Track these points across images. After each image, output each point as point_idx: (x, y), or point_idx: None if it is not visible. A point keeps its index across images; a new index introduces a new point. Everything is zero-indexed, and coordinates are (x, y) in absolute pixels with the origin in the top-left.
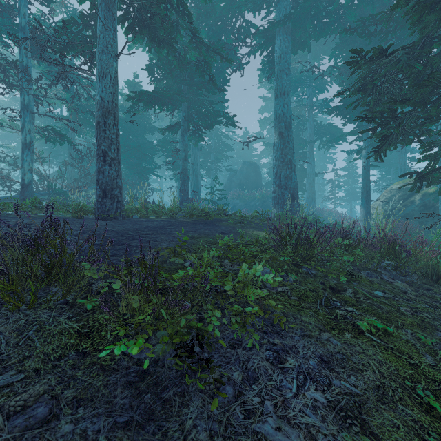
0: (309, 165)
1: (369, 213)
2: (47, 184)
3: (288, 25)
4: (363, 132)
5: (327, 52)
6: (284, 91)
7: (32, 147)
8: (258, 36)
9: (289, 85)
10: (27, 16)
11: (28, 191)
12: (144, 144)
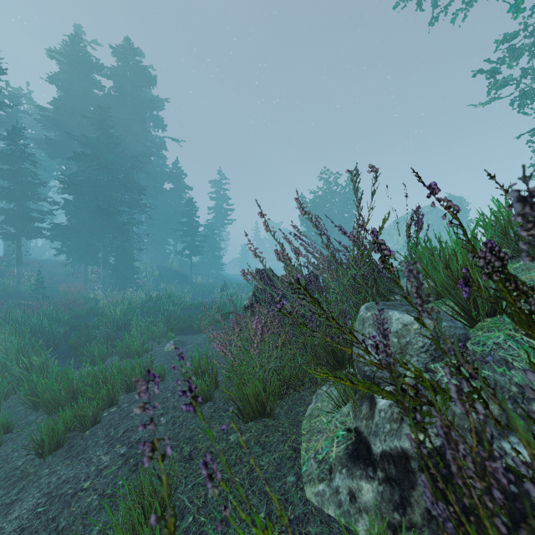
0: None
1: None
2: None
3: None
4: None
5: None
6: None
7: None
8: None
9: None
10: None
11: None
12: None
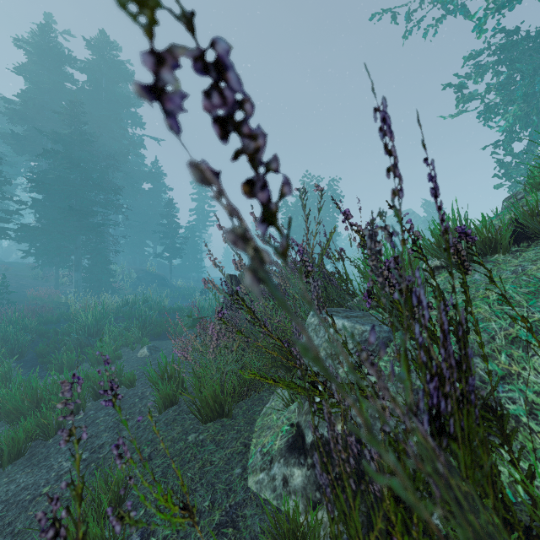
0: None
1: None
2: None
3: None
4: None
5: None
6: None
7: None
8: None
9: None
10: None
11: None
12: None
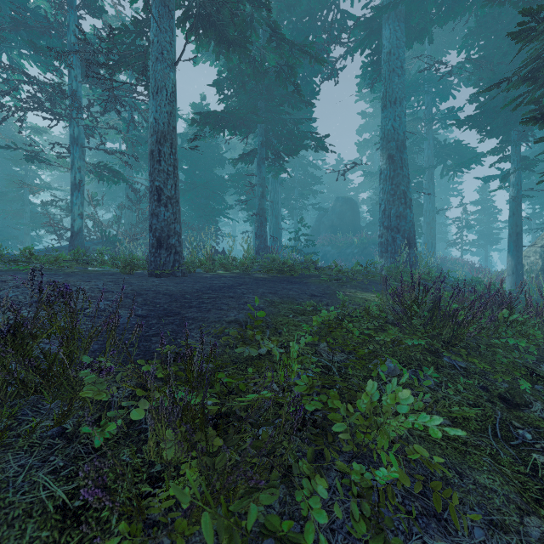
0: (427, 199)
1: (521, 264)
2: (101, 231)
3: (401, 8)
4: (539, 141)
5: (453, 44)
6: (395, 98)
7: (83, 187)
8: (358, 29)
9: (402, 89)
10: (77, 33)
11: (78, 240)
12: (213, 180)
